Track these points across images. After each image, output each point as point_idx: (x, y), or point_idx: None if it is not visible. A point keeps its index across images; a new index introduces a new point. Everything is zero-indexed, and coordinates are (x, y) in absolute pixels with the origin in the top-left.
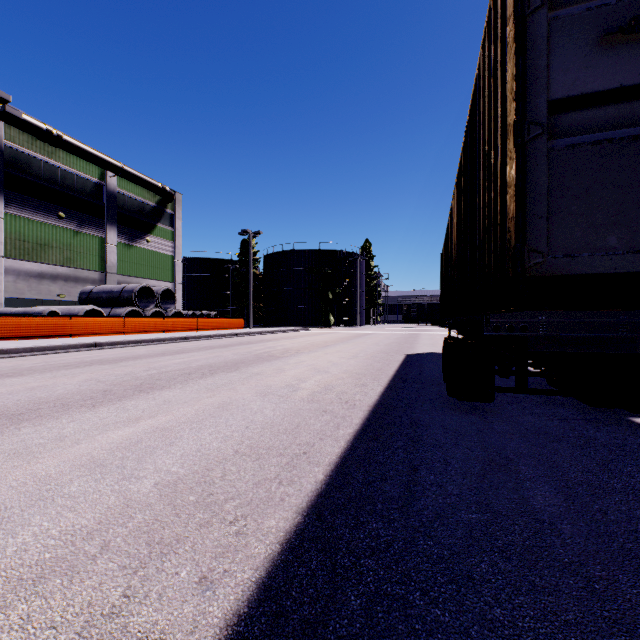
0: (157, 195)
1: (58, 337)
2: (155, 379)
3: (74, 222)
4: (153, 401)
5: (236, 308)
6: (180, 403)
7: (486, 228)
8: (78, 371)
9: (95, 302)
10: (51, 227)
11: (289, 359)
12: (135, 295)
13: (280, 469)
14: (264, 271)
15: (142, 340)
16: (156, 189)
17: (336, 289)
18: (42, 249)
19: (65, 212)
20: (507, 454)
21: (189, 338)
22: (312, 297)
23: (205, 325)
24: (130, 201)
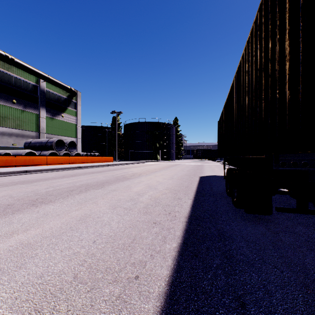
0: (67, 92)
1: (8, 167)
2: (48, 195)
3: (21, 105)
4: (35, 214)
5: (110, 151)
6: (54, 216)
7: (302, 74)
8: (3, 189)
9: (32, 148)
10: (8, 108)
11: (134, 180)
12: (54, 144)
13: (110, 307)
14: (124, 132)
15: (54, 168)
16: (67, 89)
17: (160, 142)
18: (3, 119)
19: (16, 100)
20: (313, 275)
21: (82, 167)
22: (148, 146)
23: (92, 160)
24: (53, 95)
